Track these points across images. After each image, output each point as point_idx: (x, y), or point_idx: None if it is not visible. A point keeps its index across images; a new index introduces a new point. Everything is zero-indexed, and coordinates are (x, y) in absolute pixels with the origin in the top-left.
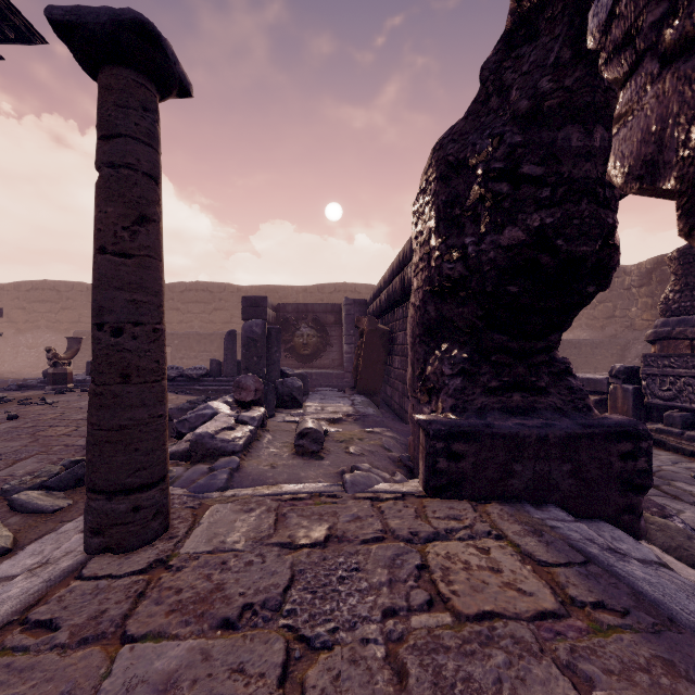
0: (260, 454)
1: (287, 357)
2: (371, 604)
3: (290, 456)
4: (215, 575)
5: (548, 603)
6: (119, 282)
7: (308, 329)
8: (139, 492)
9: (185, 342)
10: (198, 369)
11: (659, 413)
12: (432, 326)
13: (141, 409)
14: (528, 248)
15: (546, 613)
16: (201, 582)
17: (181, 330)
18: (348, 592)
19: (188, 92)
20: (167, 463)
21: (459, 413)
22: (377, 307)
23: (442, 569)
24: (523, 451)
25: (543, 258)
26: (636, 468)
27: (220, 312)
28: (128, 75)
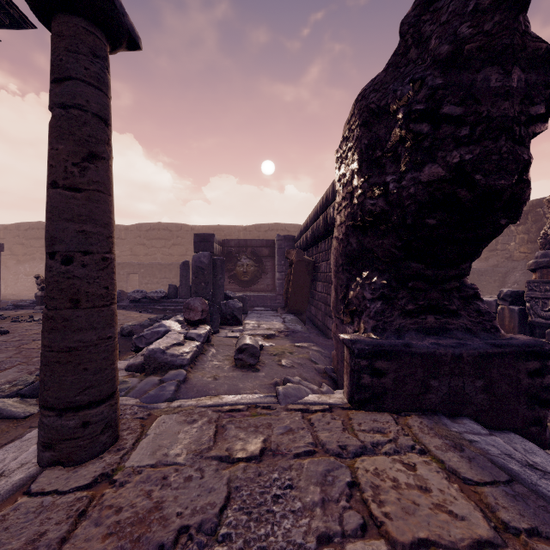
0: (204, 366)
1: (230, 283)
2: (306, 528)
3: (230, 368)
4: (155, 491)
5: (482, 529)
6: (70, 214)
7: (248, 260)
8: (88, 408)
9: (149, 271)
10: (158, 292)
11: (541, 329)
12: (354, 256)
13: (90, 332)
14: (447, 183)
15: (482, 541)
16: (141, 500)
17: (147, 261)
18: (282, 513)
19: (137, 45)
20: (116, 380)
21: (380, 333)
22: (303, 242)
23: (372, 487)
24: (440, 368)
25: (461, 193)
26: (543, 384)
27: (178, 246)
28: (78, 23)
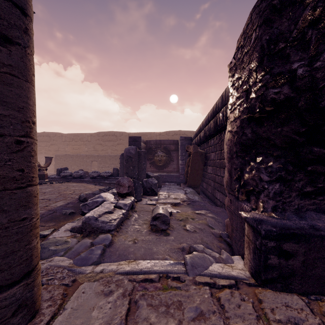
0: (127, 230)
1: (151, 167)
2: None
3: (147, 232)
4: None
5: None
6: None
7: (161, 153)
8: None
9: (103, 159)
10: (107, 173)
11: None
12: (248, 144)
13: None
14: None
15: None
16: None
17: (102, 154)
18: None
19: None
20: (34, 258)
21: (280, 213)
22: (198, 140)
23: None
24: None
25: None
26: None
27: (120, 145)
28: None
